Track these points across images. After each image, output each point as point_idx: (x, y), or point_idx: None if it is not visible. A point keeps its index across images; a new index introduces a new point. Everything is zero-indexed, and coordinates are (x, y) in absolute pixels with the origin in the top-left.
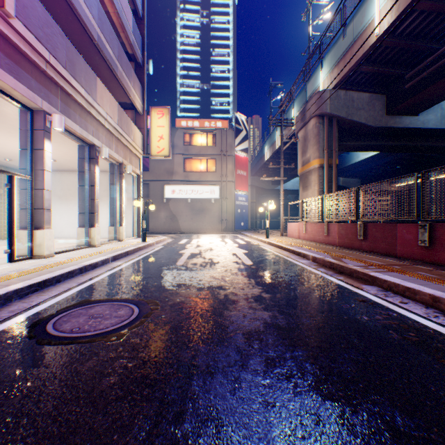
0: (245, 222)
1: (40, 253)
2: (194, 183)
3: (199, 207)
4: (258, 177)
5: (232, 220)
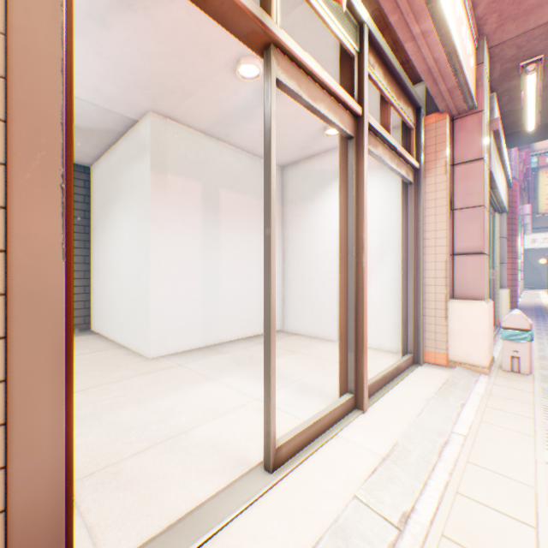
0: None
1: None
2: None
3: None
4: None
5: None
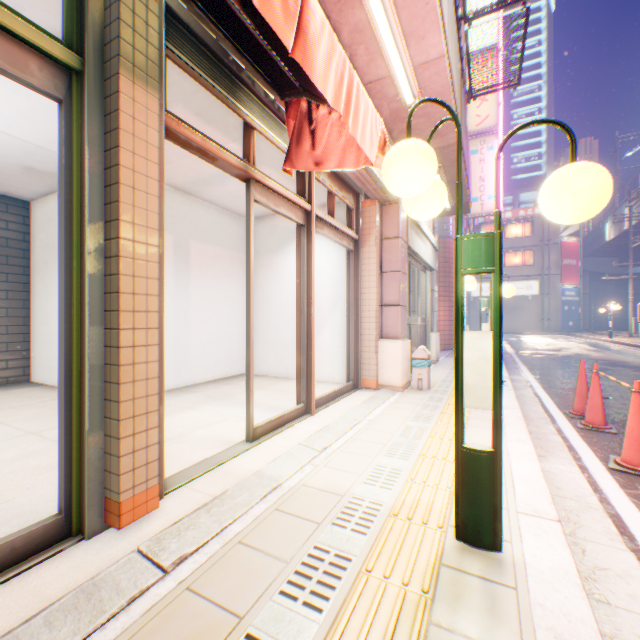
0: (573, 321)
1: None
2: (504, 279)
3: (510, 305)
4: (592, 259)
5: (555, 319)
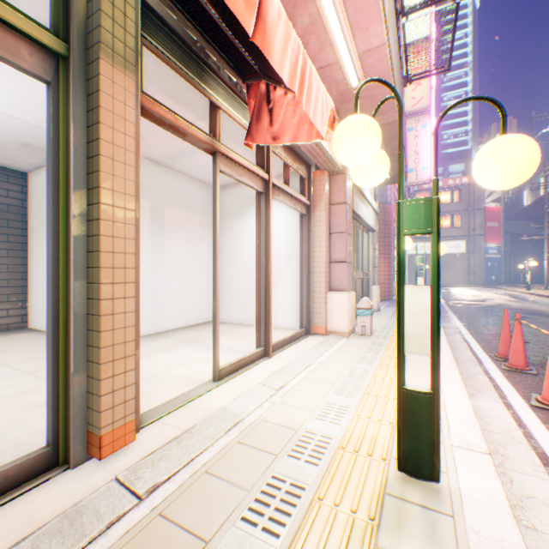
0: (495, 275)
1: None
2: None
3: (441, 262)
4: (512, 221)
5: (480, 273)
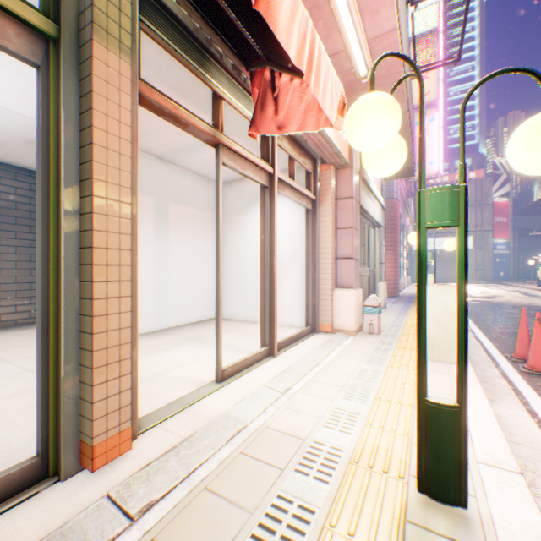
0: (504, 271)
1: (402, 287)
2: (442, 235)
3: (447, 258)
4: (521, 216)
5: (487, 269)
